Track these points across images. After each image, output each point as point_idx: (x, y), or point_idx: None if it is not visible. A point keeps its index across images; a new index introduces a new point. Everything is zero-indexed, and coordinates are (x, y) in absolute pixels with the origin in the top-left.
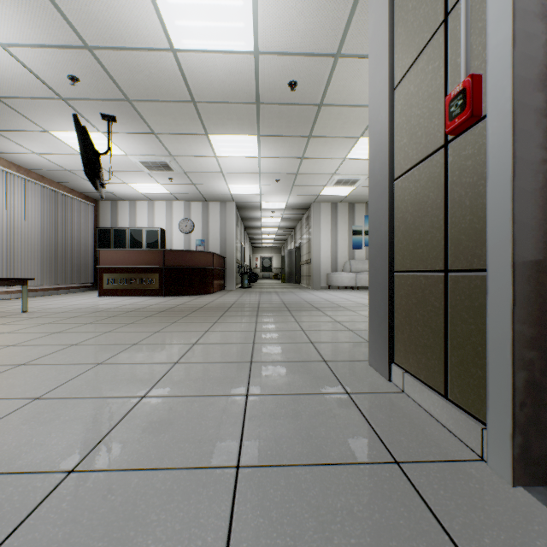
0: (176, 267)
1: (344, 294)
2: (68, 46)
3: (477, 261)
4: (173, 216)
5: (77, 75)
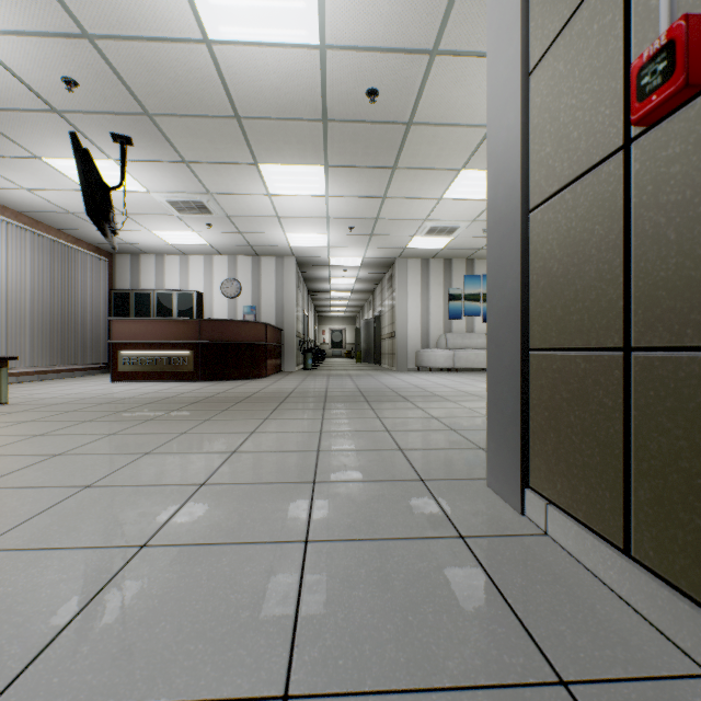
0: (216, 343)
1: (438, 378)
2: (60, 34)
3: (693, 332)
4: (214, 275)
5: (75, 77)
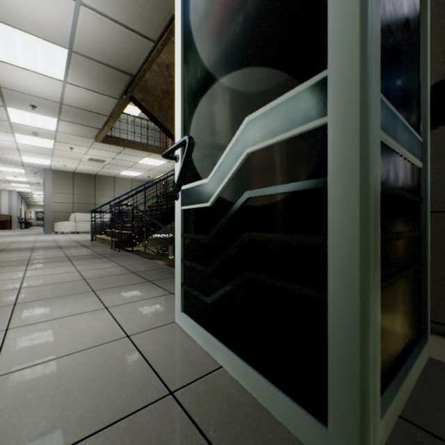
0: None
1: None
2: None
3: None
4: None
5: None
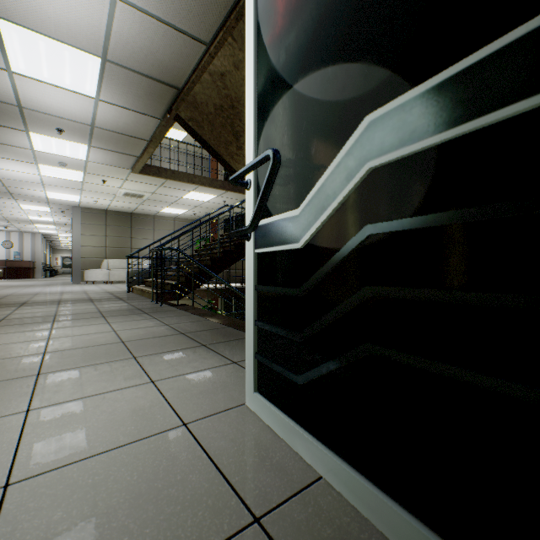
0: (13, 267)
1: None
2: None
3: None
4: None
5: None
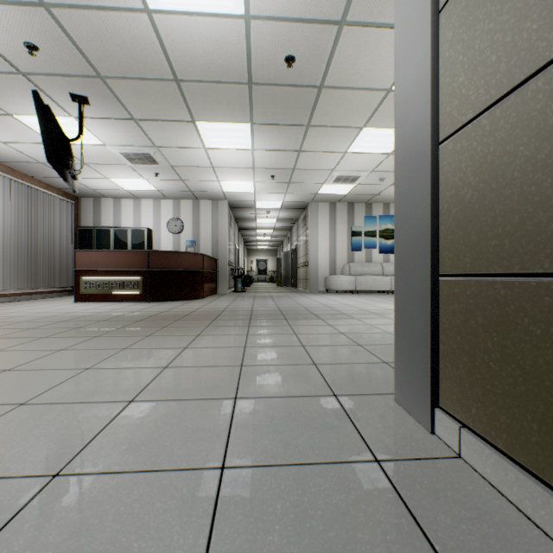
0: (162, 270)
1: (343, 299)
2: (19, 2)
3: None
4: (162, 215)
5: (35, 42)
